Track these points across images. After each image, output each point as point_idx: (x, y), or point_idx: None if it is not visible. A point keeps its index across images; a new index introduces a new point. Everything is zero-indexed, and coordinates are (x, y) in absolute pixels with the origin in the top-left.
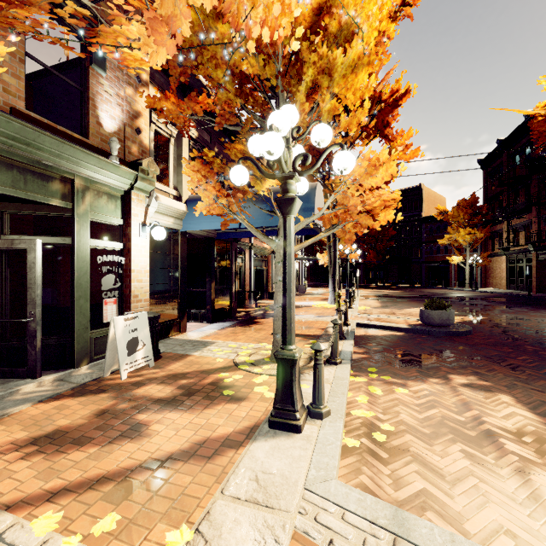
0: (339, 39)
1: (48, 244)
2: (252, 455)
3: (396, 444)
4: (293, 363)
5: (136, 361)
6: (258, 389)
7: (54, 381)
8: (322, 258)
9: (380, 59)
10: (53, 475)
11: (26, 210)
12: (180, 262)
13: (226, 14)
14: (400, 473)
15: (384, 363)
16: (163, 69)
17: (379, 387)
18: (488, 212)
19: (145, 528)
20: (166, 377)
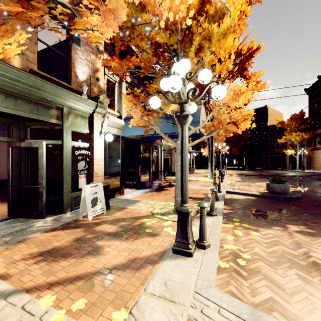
0: (215, 18)
1: (49, 144)
2: (163, 269)
3: (252, 267)
4: (187, 215)
5: (96, 210)
6: (166, 229)
7: (52, 221)
8: (204, 152)
9: (241, 28)
10: (51, 274)
11: (38, 125)
12: (121, 154)
13: (147, 6)
14: (255, 286)
15: (243, 216)
16: (111, 43)
17: (240, 231)
18: (312, 122)
19: (101, 308)
20: (113, 220)
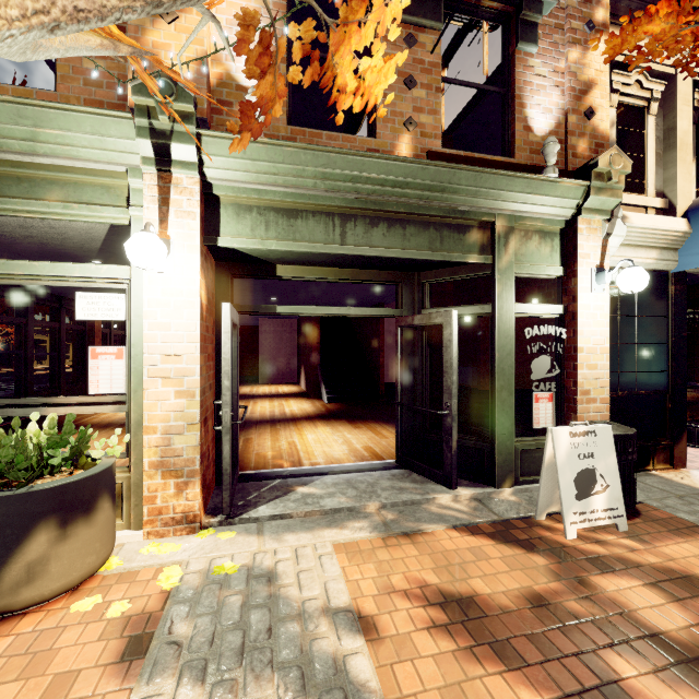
0: None
1: (464, 316)
2: None
3: None
4: None
5: (590, 511)
6: None
7: (470, 499)
8: None
9: None
10: None
11: (443, 276)
12: (671, 332)
13: None
14: None
15: None
16: None
17: None
18: None
19: None
20: (662, 572)
